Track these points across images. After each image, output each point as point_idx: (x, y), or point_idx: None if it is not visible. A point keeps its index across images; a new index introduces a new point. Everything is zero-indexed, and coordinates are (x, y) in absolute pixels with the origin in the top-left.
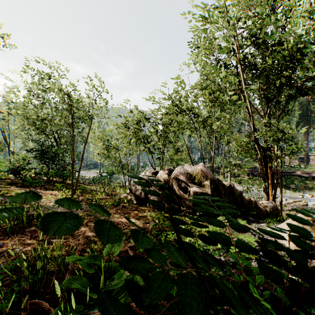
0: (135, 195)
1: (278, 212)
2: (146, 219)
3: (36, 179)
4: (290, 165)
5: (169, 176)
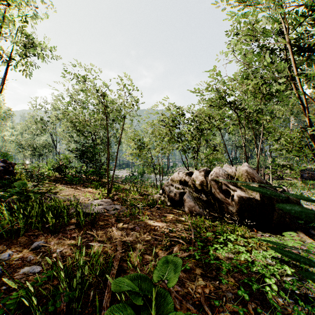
0: (168, 196)
1: None
2: (185, 225)
3: (77, 177)
4: None
5: (206, 177)
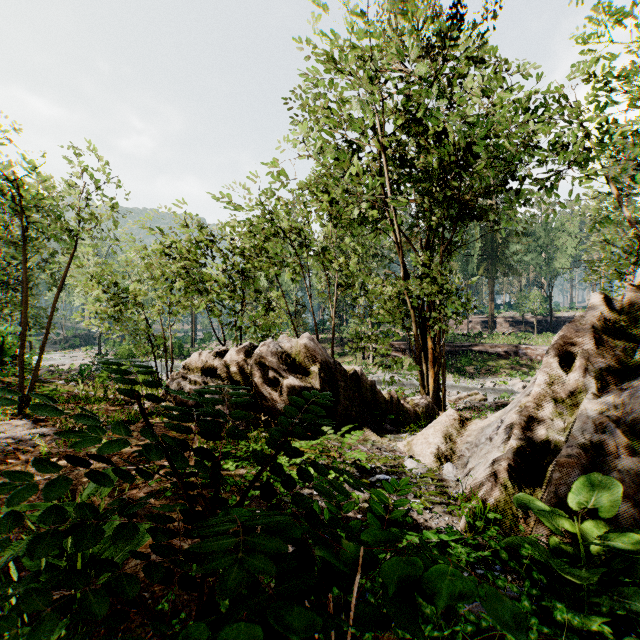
0: (175, 399)
1: (435, 414)
2: (194, 444)
3: None
4: (468, 333)
5: (248, 359)
